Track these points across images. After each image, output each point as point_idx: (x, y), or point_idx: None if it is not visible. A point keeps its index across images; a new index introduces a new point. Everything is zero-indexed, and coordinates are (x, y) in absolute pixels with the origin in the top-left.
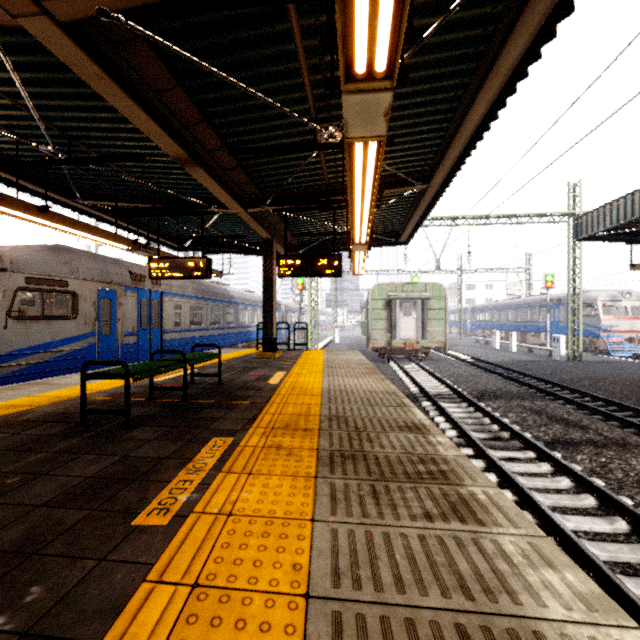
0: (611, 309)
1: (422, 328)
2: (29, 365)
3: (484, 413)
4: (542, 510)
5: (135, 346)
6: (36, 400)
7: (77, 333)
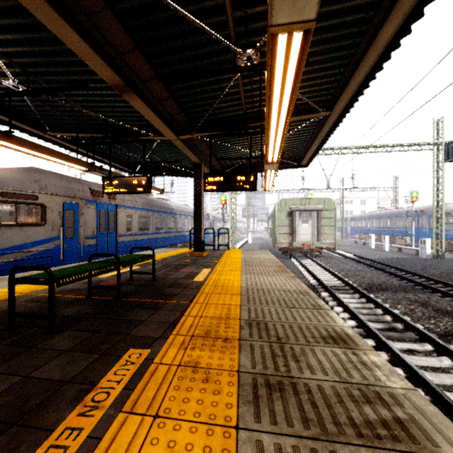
0: None
1: (317, 233)
2: (4, 263)
3: (375, 304)
4: None
5: (94, 247)
6: None
7: (45, 237)
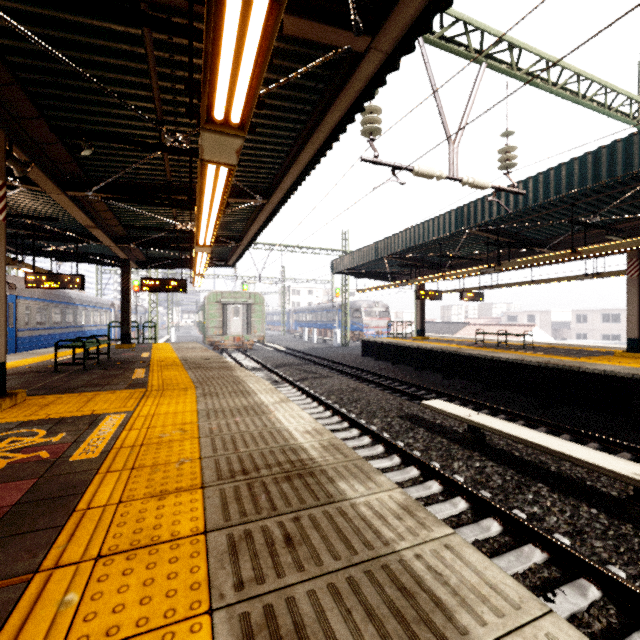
0: (371, 313)
1: (247, 326)
2: None
3: (274, 373)
4: None
5: None
6: None
7: None
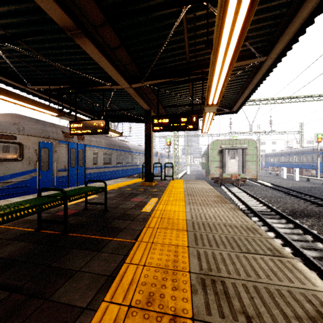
0: None
1: (242, 166)
2: None
3: (304, 230)
4: None
5: (66, 177)
6: None
7: (23, 170)
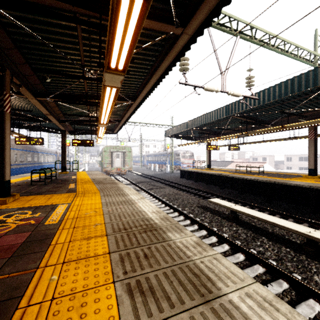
0: (185, 156)
1: (123, 163)
2: None
3: (137, 186)
4: None
5: None
6: None
7: None
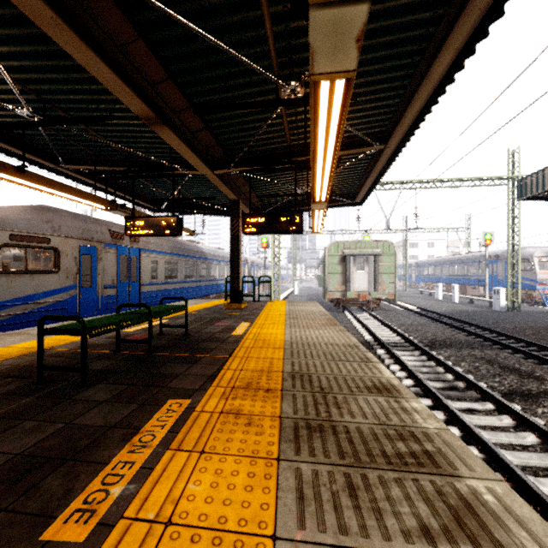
0: (545, 264)
1: (374, 281)
2: (13, 316)
3: (437, 362)
4: (516, 473)
5: (114, 297)
6: (8, 351)
7: (59, 286)
